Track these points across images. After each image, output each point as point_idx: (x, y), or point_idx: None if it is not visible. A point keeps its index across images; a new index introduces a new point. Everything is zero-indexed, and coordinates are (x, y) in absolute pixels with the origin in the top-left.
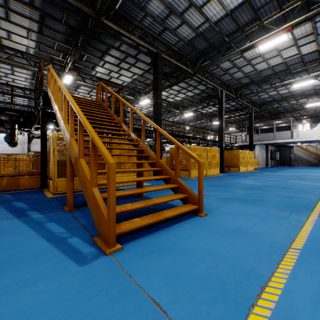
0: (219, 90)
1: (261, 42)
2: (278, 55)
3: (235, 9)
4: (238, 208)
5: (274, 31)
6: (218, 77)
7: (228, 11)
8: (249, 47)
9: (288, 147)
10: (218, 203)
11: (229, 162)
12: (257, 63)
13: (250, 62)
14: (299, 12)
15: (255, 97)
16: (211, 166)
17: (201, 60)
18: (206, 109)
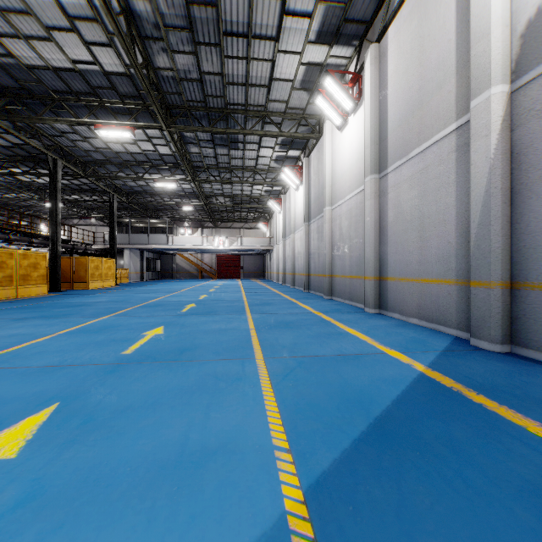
0: (51, 158)
1: (102, 126)
2: (135, 144)
3: (61, 69)
4: (34, 323)
5: (116, 122)
6: (48, 136)
7: (50, 66)
8: (88, 124)
9: (170, 254)
10: (10, 323)
11: (72, 275)
12: (110, 141)
13: (99, 137)
14: (145, 114)
15: (119, 182)
16: (29, 282)
17: (7, 101)
18: (30, 176)
